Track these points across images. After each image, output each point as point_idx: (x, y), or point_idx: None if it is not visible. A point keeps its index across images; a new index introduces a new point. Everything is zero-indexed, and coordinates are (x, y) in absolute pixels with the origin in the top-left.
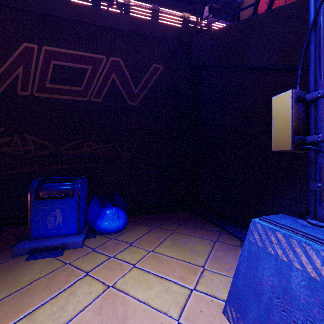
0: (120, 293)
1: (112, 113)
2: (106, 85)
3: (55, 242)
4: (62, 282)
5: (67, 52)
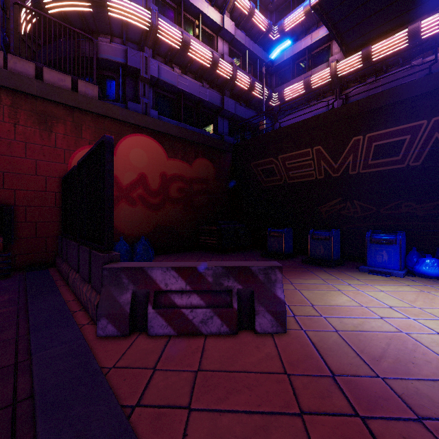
0: (431, 294)
1: (433, 173)
2: (426, 148)
3: (384, 270)
4: (392, 283)
5: (385, 132)
